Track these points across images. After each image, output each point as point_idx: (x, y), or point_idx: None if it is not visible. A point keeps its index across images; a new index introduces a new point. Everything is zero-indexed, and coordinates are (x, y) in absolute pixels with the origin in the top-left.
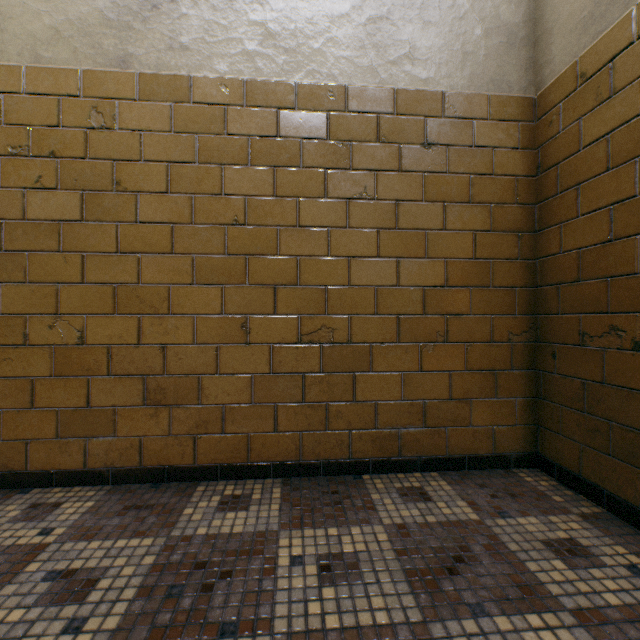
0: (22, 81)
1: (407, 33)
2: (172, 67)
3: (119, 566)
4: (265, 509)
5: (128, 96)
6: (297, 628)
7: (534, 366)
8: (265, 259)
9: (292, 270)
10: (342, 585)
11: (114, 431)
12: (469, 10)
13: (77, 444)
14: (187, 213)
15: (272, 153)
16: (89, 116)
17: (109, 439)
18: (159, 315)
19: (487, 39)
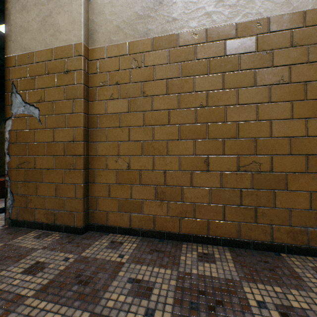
0: (105, 53)
1: None
2: (168, 31)
3: (159, 282)
4: (225, 265)
5: (148, 50)
6: None
7: None
8: (217, 124)
9: (233, 130)
10: None
11: (142, 211)
12: None
13: (126, 215)
14: (175, 103)
15: (221, 65)
16: (131, 63)
17: (140, 215)
18: (162, 156)
19: None
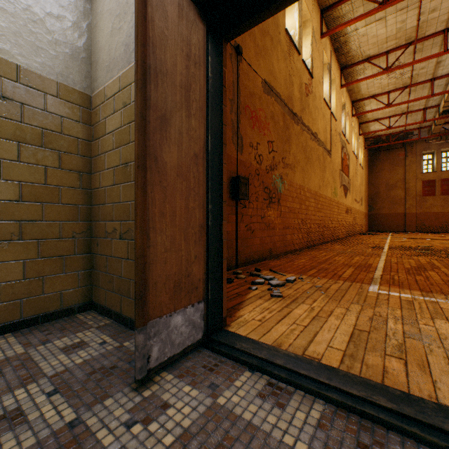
0: None
1: None
2: None
3: None
4: None
5: None
6: None
7: (92, 251)
8: None
9: None
10: None
11: None
12: (43, 20)
13: None
14: None
15: None
16: None
17: None
18: None
19: (57, 46)
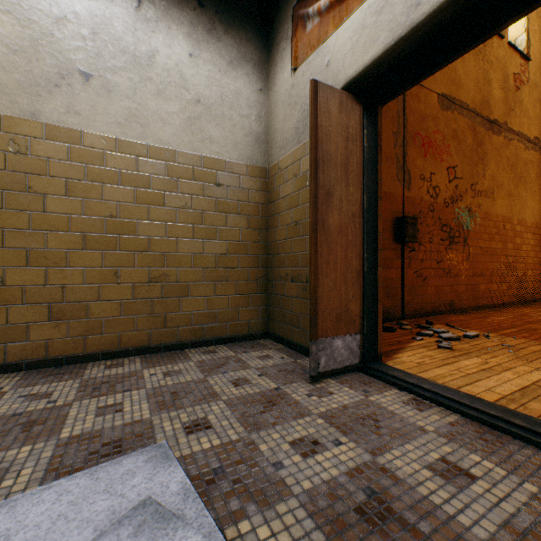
0: None
1: (208, 128)
2: (69, 123)
3: (60, 389)
4: (133, 365)
5: (38, 136)
6: (156, 386)
7: (268, 292)
8: (130, 237)
9: (146, 244)
10: (174, 376)
11: (27, 338)
12: (238, 122)
13: None
14: (80, 209)
15: (134, 180)
16: (8, 144)
17: (24, 343)
18: (60, 268)
19: (247, 138)
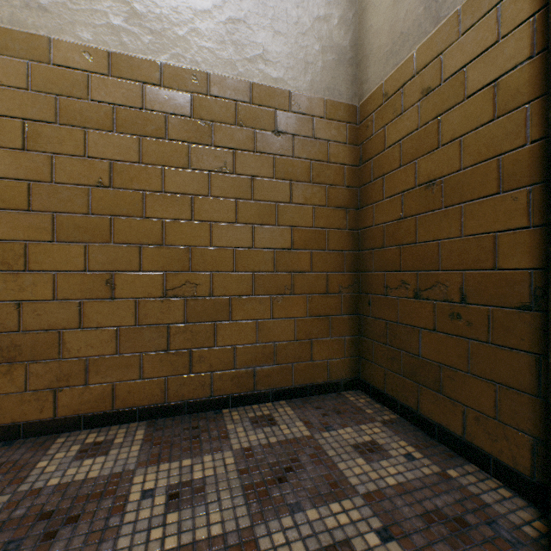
0: None
1: (261, 37)
2: (29, 25)
3: None
4: (125, 451)
5: None
6: None
7: (358, 311)
8: (131, 220)
9: (158, 231)
10: (187, 508)
11: None
12: (310, 29)
13: None
14: (46, 171)
15: (138, 123)
16: None
17: None
18: (13, 272)
19: (324, 54)
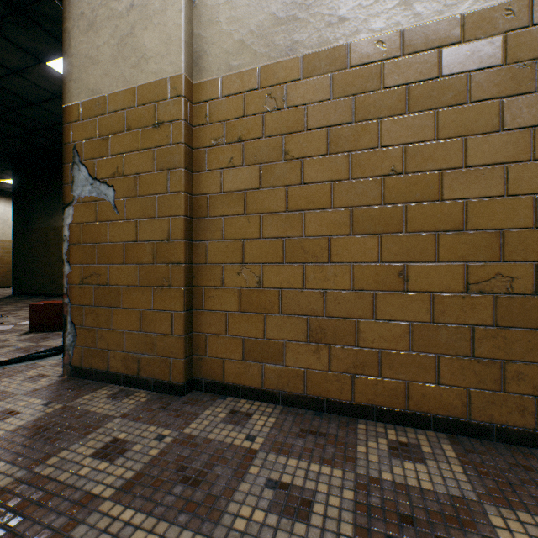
0: (220, 89)
1: None
2: (331, 41)
3: (323, 492)
4: (445, 468)
5: (294, 78)
6: None
7: None
8: (424, 206)
9: (456, 215)
10: None
11: (283, 361)
12: None
13: (256, 367)
14: (344, 170)
15: (432, 96)
16: (264, 103)
17: (279, 367)
18: (319, 263)
19: None
